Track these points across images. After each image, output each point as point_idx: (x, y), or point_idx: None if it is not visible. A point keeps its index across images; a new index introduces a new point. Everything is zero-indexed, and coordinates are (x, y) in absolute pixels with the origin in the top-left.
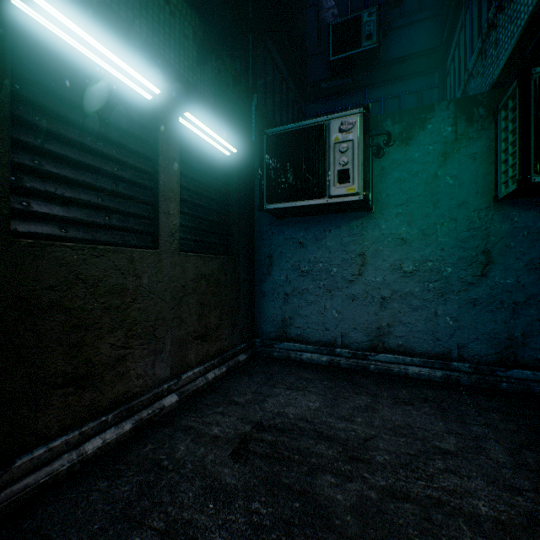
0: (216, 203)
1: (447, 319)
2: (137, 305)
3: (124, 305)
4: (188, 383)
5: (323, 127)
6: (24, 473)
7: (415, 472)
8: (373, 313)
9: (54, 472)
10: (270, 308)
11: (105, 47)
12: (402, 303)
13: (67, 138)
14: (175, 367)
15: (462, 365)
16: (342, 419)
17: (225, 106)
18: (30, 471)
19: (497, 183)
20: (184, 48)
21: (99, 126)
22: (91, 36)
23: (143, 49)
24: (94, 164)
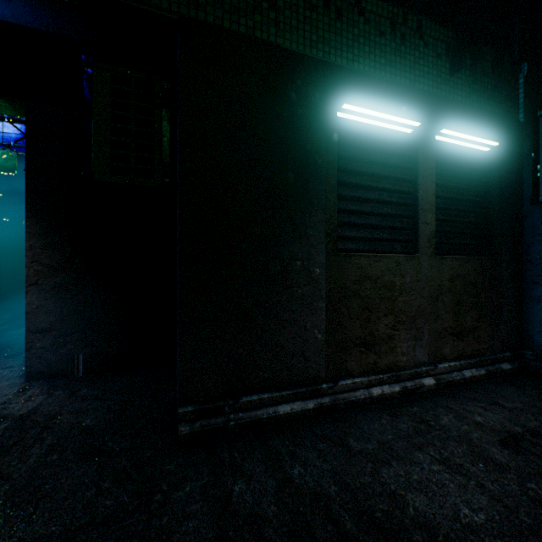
0: (471, 204)
1: None
2: (401, 298)
3: (393, 297)
4: (443, 373)
5: None
6: (342, 390)
7: None
8: None
9: (356, 397)
10: None
11: (382, 113)
12: None
13: (359, 185)
14: (431, 355)
15: None
16: None
17: (481, 98)
18: (345, 391)
19: None
20: (436, 68)
21: (376, 169)
22: (374, 111)
23: (406, 96)
24: (374, 197)
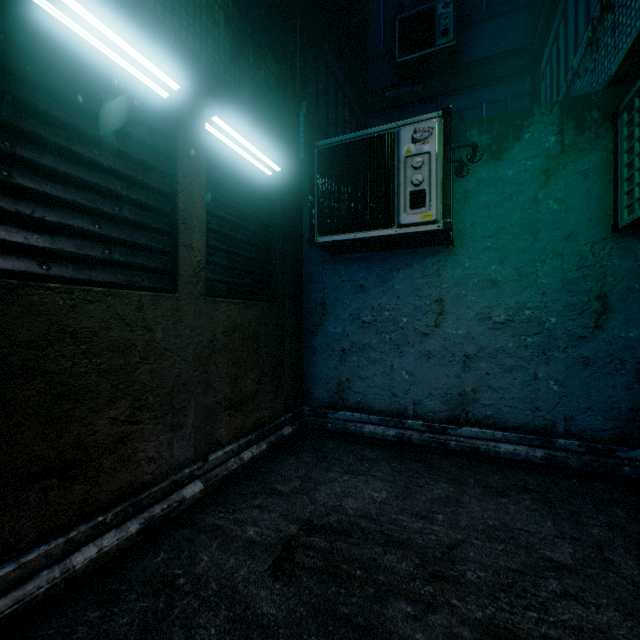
0: (254, 236)
1: (550, 383)
2: (147, 366)
3: (130, 367)
4: (217, 466)
5: (391, 137)
6: None
7: (522, 597)
8: (454, 375)
9: (26, 597)
10: (323, 368)
11: (101, 22)
12: (492, 362)
13: (48, 143)
14: (199, 446)
15: (570, 443)
16: (418, 517)
17: (266, 115)
18: None
19: (617, 207)
20: (213, 38)
21: (96, 128)
22: (82, 5)
23: (157, 30)
24: (89, 178)
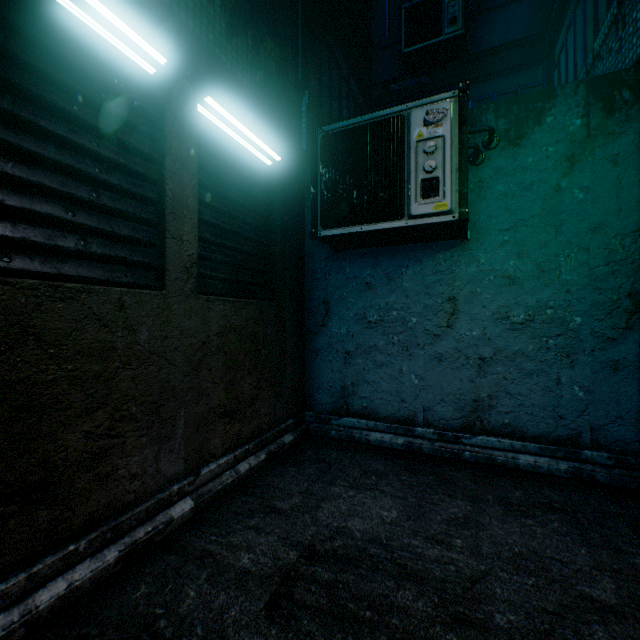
0: (252, 229)
1: (575, 389)
2: (129, 371)
3: (108, 373)
4: (210, 480)
5: (401, 120)
6: None
7: None
8: (467, 379)
9: None
10: (326, 371)
11: None
12: (510, 366)
13: (9, 115)
14: (190, 458)
15: (598, 455)
16: (434, 542)
17: (266, 102)
18: None
19: None
20: (208, 15)
21: (69, 102)
22: None
23: None
24: (59, 159)
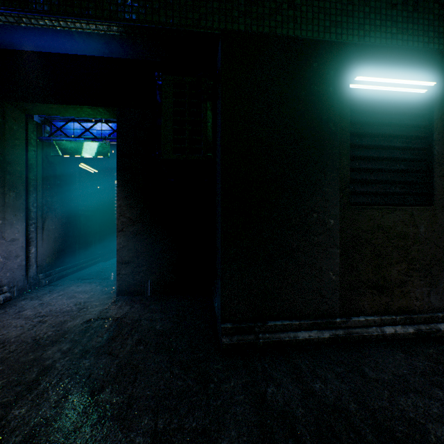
0: None
1: None
2: (414, 247)
3: (405, 246)
4: None
5: None
6: (355, 326)
7: None
8: None
9: (369, 333)
10: None
11: (394, 79)
12: None
13: (371, 146)
14: None
15: None
16: None
17: None
18: (357, 326)
19: None
20: None
21: (388, 130)
22: (386, 78)
23: (420, 59)
24: (385, 155)
